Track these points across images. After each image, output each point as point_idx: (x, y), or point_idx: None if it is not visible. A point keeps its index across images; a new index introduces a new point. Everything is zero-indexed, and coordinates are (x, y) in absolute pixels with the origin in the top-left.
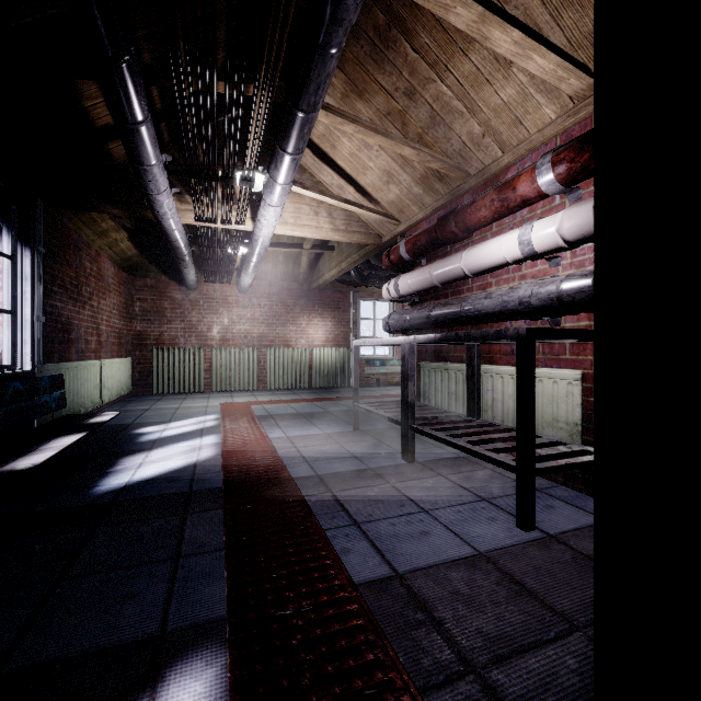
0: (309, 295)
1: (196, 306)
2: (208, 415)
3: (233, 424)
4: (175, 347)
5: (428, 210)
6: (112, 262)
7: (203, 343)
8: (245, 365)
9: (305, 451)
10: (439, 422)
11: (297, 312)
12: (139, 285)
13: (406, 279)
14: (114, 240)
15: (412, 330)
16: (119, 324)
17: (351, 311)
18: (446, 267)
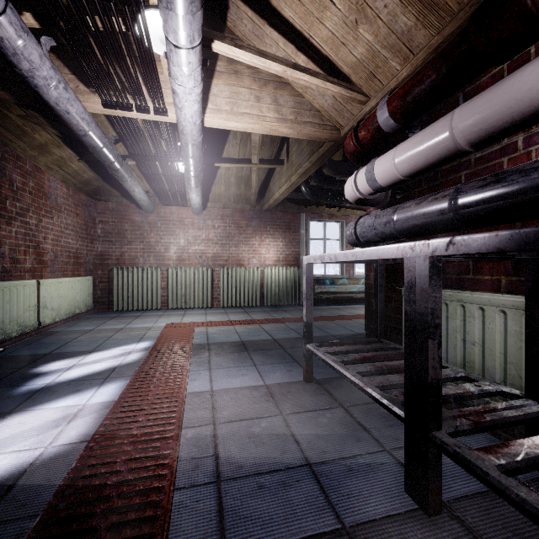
0: (261, 216)
1: (154, 227)
2: (141, 342)
3: (158, 359)
4: (134, 267)
5: (420, 57)
6: (69, 184)
7: (160, 262)
8: (200, 283)
9: (224, 438)
10: (489, 421)
11: (249, 233)
12: (101, 208)
13: (391, 157)
14: (61, 158)
15: (398, 238)
16: (77, 244)
17: (301, 232)
18: (503, 96)
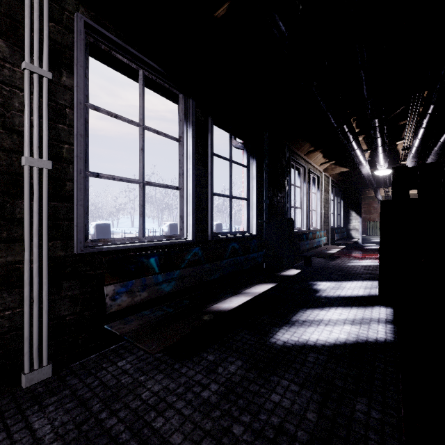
0: None
1: None
2: None
3: None
4: (374, 221)
5: None
6: None
7: None
8: None
9: None
10: None
11: None
12: (363, 203)
13: None
14: None
15: None
16: None
17: None
18: None
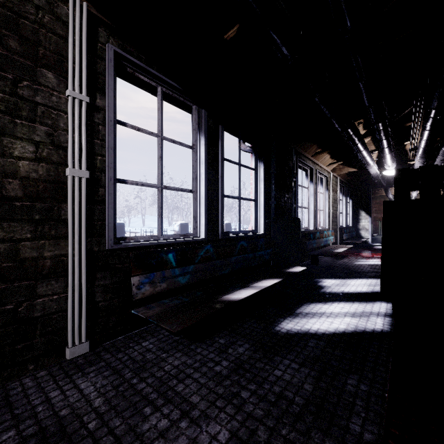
0: None
1: None
2: None
3: None
4: None
5: None
6: None
7: None
8: None
9: None
10: None
11: None
12: (374, 203)
13: None
14: None
15: None
16: None
17: None
18: None
